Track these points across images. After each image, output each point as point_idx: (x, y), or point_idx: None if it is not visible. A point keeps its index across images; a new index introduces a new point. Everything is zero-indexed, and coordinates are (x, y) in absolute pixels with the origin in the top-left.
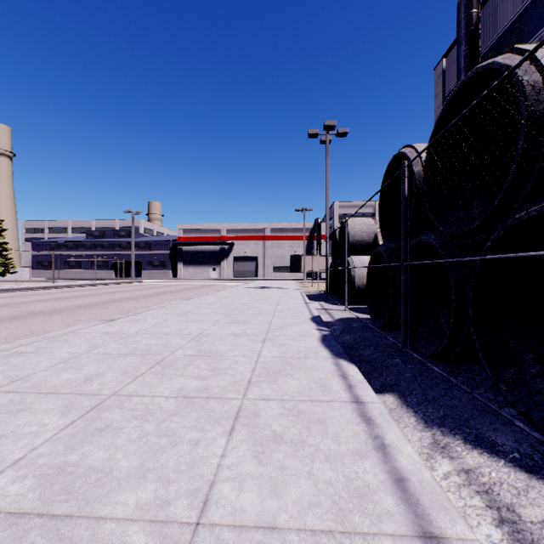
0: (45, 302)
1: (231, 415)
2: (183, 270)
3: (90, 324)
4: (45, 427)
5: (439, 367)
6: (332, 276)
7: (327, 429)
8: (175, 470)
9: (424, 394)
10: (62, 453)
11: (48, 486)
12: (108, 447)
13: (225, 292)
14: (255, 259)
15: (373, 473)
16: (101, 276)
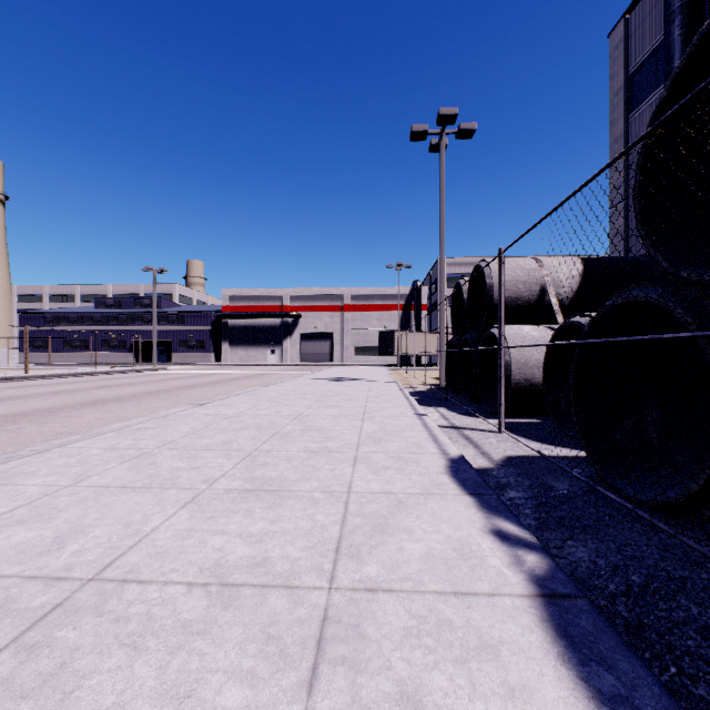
0: None
1: None
2: (229, 353)
3: None
4: None
5: None
6: (451, 362)
7: None
8: None
9: None
10: None
11: None
12: None
13: (276, 389)
14: (330, 337)
15: None
16: (116, 361)
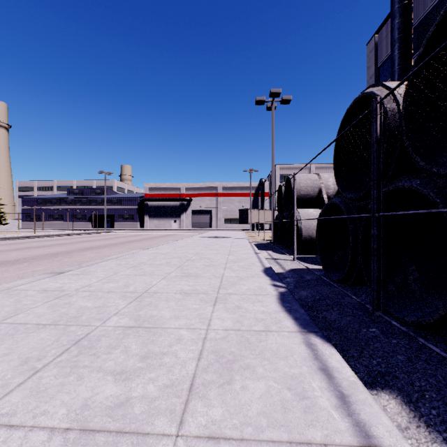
0: (17, 251)
1: None
2: (148, 222)
3: (34, 278)
4: None
5: (431, 343)
6: (277, 227)
7: None
8: None
9: (446, 402)
10: None
11: None
12: None
13: (182, 242)
14: (209, 213)
15: None
16: (80, 227)
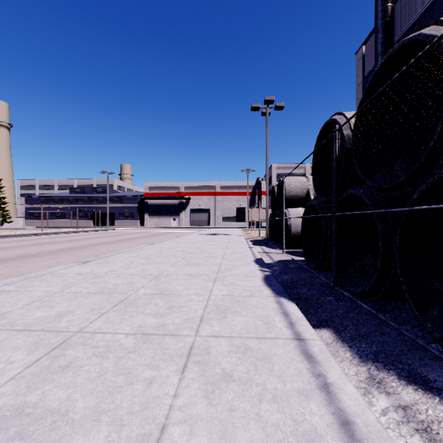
0: (33, 246)
1: (184, 352)
2: (148, 220)
3: (67, 265)
4: (12, 364)
5: (367, 304)
6: (271, 225)
7: (273, 367)
8: (128, 411)
9: (357, 330)
10: (23, 392)
11: (4, 430)
12: (67, 386)
13: (183, 238)
14: (208, 211)
15: (319, 414)
16: (82, 225)
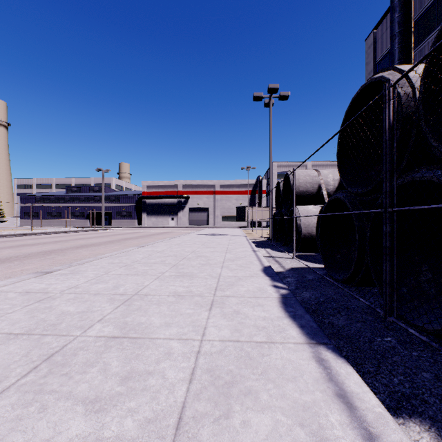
0: (10, 248)
1: None
2: (146, 219)
3: (19, 278)
4: None
5: None
6: (275, 225)
7: None
8: None
9: None
10: None
11: None
12: None
13: (178, 239)
14: (207, 210)
15: None
16: (78, 224)
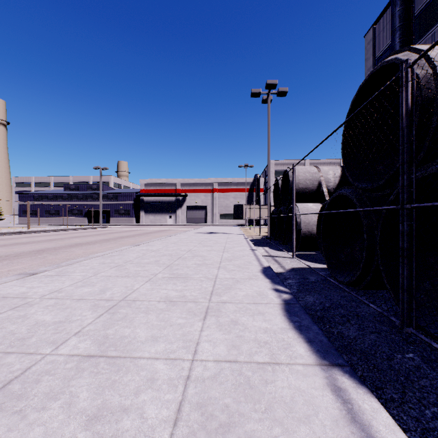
0: (3, 247)
1: None
2: (144, 217)
3: None
4: None
5: None
6: (274, 223)
7: None
8: None
9: None
10: None
11: None
12: None
13: (175, 238)
14: (204, 208)
15: None
16: (76, 222)
